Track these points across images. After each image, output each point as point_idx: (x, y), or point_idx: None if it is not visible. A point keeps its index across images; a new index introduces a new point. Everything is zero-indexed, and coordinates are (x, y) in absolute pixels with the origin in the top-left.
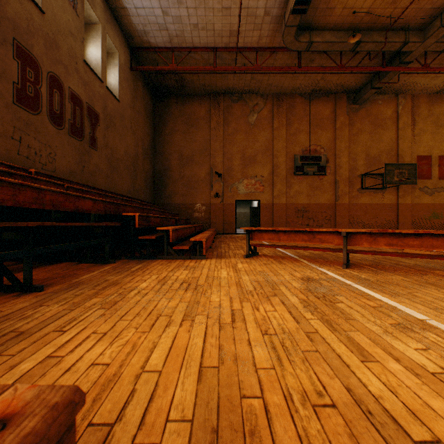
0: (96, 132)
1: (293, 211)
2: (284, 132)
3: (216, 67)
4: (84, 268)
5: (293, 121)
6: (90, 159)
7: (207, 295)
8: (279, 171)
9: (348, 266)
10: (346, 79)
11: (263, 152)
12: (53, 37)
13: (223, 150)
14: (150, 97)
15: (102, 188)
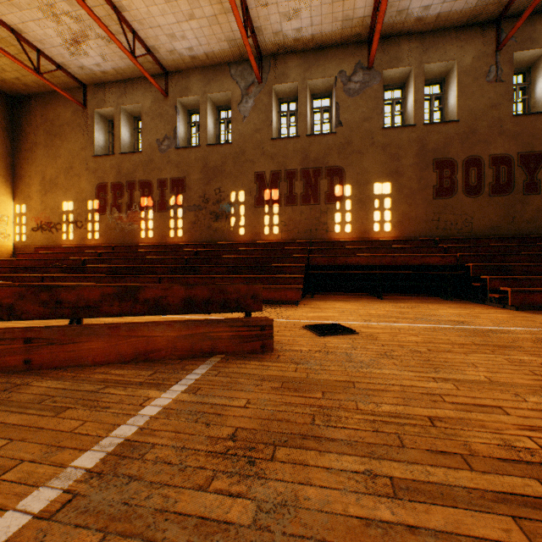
0: (537, 175)
1: None
2: None
3: None
4: (427, 299)
5: None
6: (524, 207)
7: (392, 308)
8: None
9: None
10: None
11: None
12: (468, 129)
13: None
14: None
15: None
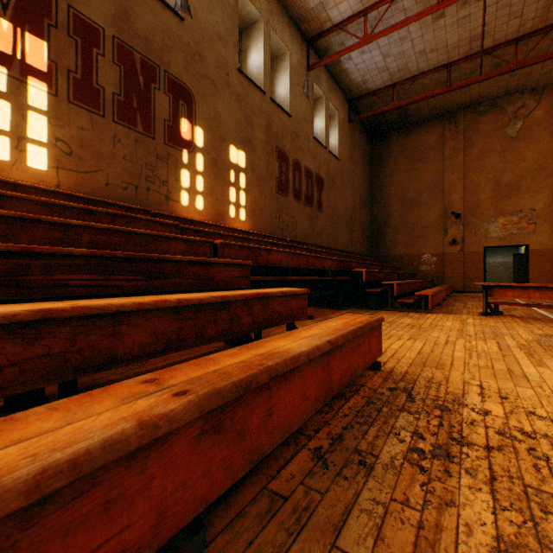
0: (321, 196)
1: None
2: None
3: (450, 86)
4: (326, 311)
5: None
6: (317, 222)
7: (428, 332)
8: None
9: None
10: None
11: (535, 174)
12: (295, 131)
13: (463, 182)
14: (366, 141)
15: (325, 245)
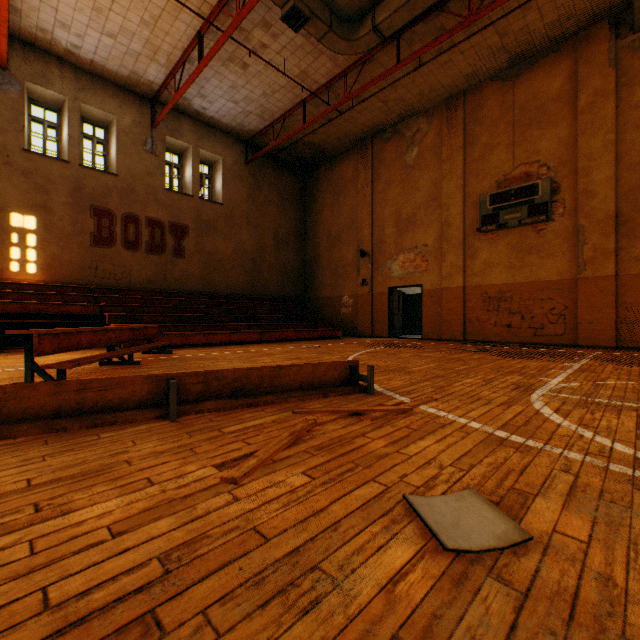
0: (184, 243)
1: (479, 301)
2: (460, 160)
3: (305, 123)
4: None
5: (479, 134)
6: (175, 268)
7: None
8: (452, 232)
9: (116, 365)
10: (563, 2)
11: (427, 206)
12: (129, 187)
13: (373, 216)
14: (293, 177)
15: (193, 290)
